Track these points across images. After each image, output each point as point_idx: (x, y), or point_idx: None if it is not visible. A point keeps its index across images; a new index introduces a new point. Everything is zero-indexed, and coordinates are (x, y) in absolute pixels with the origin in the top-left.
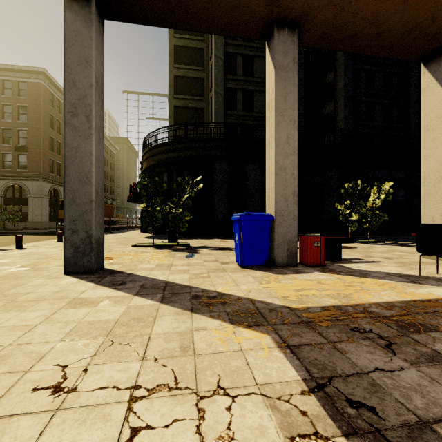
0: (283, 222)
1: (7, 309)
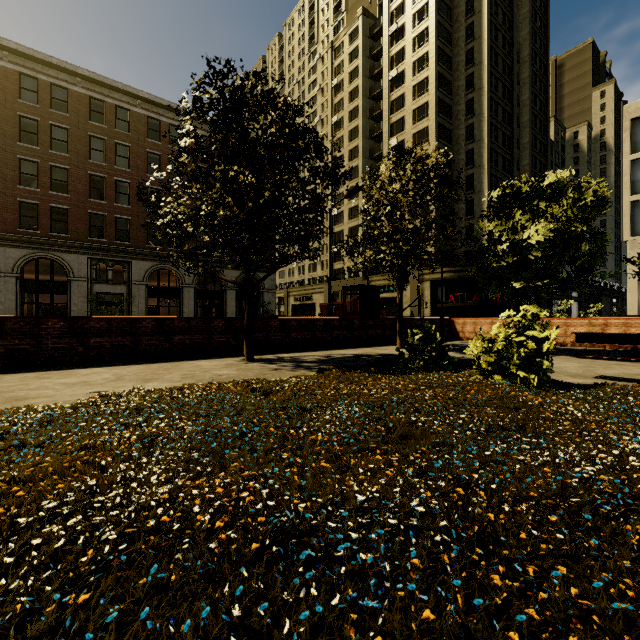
0: None
1: None
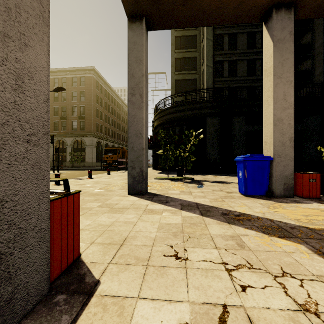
0: (280, 162)
1: (113, 211)
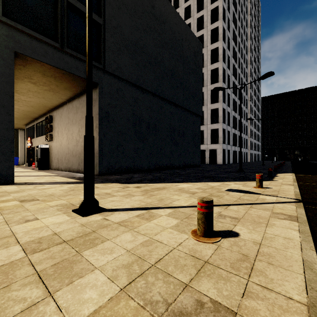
0: (21, 159)
1: None
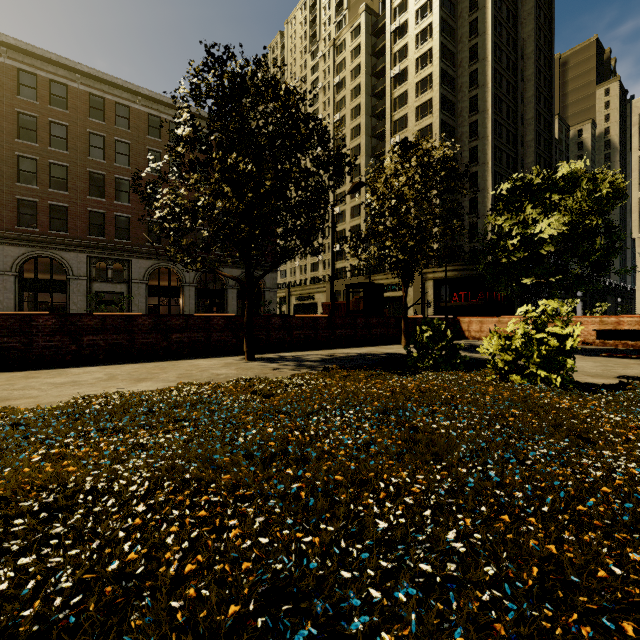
0: None
1: None
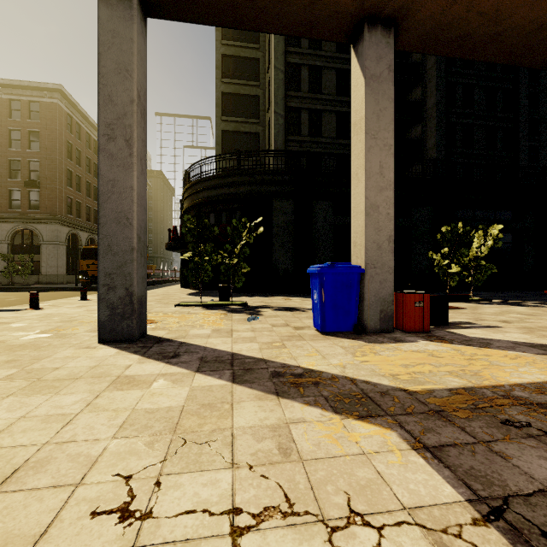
0: (376, 276)
1: (33, 390)
